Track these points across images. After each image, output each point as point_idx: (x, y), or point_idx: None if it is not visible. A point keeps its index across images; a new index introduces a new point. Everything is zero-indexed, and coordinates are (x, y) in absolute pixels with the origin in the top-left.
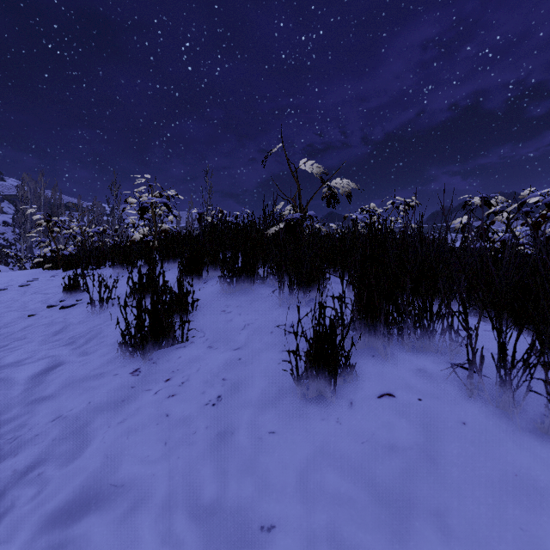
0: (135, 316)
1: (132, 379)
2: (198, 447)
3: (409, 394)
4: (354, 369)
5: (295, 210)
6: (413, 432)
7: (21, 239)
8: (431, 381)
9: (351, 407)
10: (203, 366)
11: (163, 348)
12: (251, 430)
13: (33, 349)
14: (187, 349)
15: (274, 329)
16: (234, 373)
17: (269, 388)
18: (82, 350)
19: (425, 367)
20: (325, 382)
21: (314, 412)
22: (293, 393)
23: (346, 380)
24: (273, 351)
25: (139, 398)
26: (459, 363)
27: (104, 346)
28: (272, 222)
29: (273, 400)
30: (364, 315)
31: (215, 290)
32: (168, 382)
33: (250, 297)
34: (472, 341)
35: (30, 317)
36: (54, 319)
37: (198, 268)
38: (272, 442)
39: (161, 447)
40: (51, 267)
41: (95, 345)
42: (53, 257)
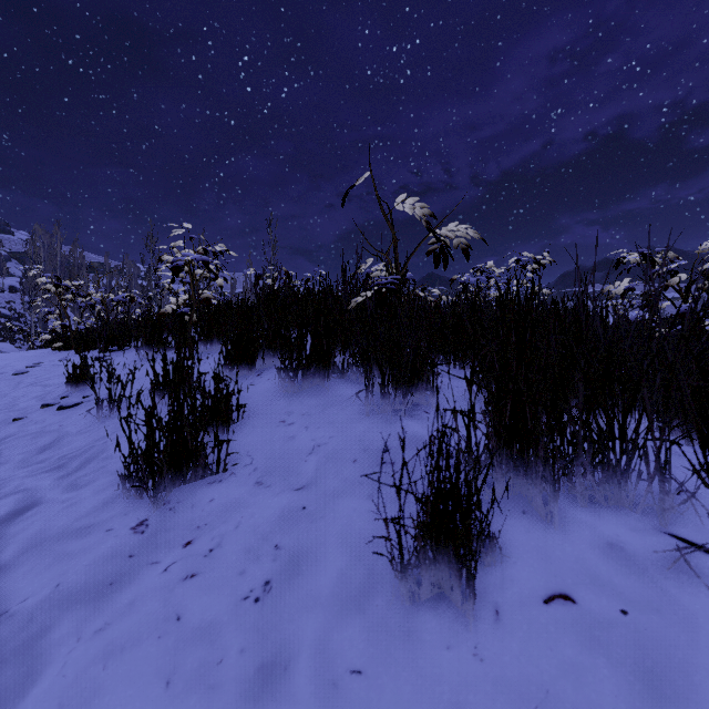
0: (144, 435)
1: (133, 540)
2: (224, 697)
3: (601, 597)
4: (497, 542)
5: (388, 271)
6: (627, 694)
7: (32, 309)
8: (638, 572)
9: (497, 622)
10: (245, 519)
11: (188, 482)
12: (318, 662)
13: (4, 476)
14: (224, 485)
15: (359, 455)
16: (293, 535)
17: (351, 569)
18: (72, 479)
19: (620, 540)
20: (449, 572)
21: (432, 628)
22: (392, 582)
23: (483, 560)
24: (357, 494)
25: (138, 579)
26: (694, 546)
27: (104, 475)
28: (356, 287)
29: (358, 597)
30: (507, 442)
31: (272, 386)
32: (189, 548)
33: (322, 400)
34: (696, 492)
35: (15, 422)
36: (46, 425)
37: (250, 354)
38: (357, 695)
39: (158, 691)
40: (63, 347)
41: (93, 471)
42: (66, 333)
